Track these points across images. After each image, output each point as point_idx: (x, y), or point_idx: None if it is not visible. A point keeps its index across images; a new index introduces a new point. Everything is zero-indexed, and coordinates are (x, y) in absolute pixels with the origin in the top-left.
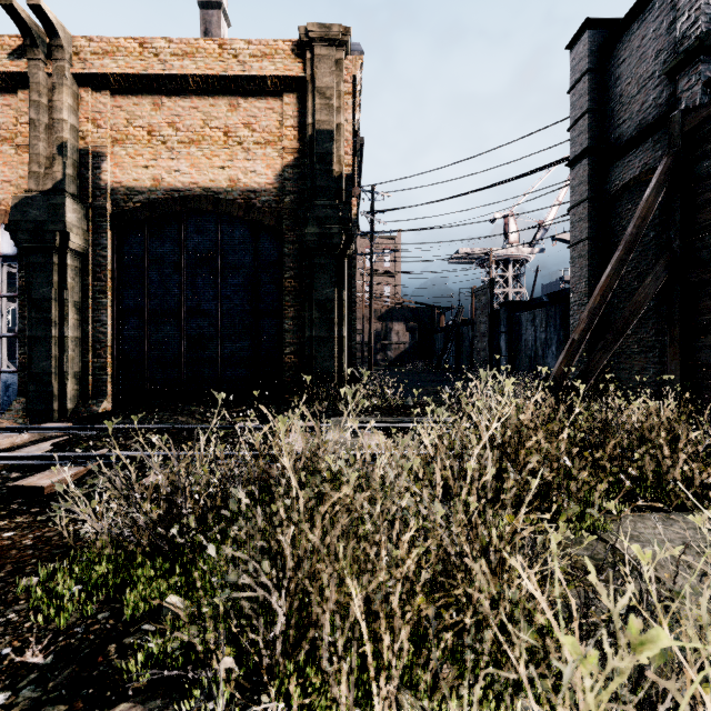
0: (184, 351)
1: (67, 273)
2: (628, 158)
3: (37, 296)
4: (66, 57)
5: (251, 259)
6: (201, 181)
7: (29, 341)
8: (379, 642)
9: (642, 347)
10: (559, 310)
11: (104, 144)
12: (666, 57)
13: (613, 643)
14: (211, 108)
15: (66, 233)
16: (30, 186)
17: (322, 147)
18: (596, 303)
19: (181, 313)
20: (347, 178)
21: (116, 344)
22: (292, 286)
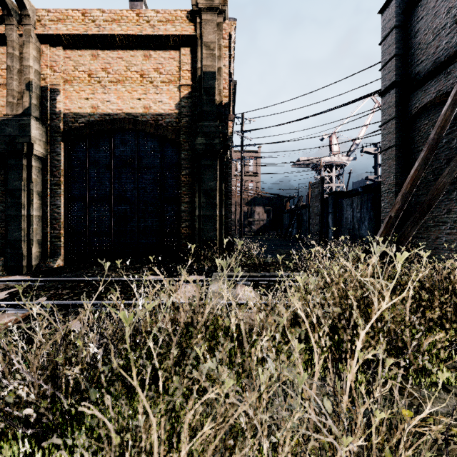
0: (113, 225)
1: (32, 172)
2: (425, 87)
3: (11, 187)
4: (31, 22)
5: (159, 162)
6: (125, 108)
7: (6, 218)
8: None
9: (437, 222)
10: (370, 197)
11: (58, 83)
12: (455, 12)
13: None
14: (131, 58)
15: (31, 144)
16: (7, 111)
17: (208, 83)
18: (407, 190)
19: (111, 199)
20: (225, 105)
21: (66, 221)
22: (187, 180)
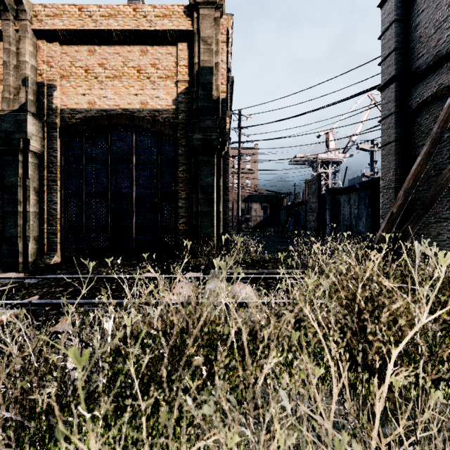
0: (110, 222)
1: (28, 168)
2: (426, 81)
3: (7, 183)
4: (27, 18)
5: (156, 158)
6: (121, 104)
7: (2, 215)
8: None
9: (438, 218)
10: (368, 193)
11: (55, 79)
12: None
13: None
14: (128, 53)
15: (27, 140)
16: (3, 107)
17: (205, 78)
18: (409, 185)
19: (108, 195)
20: (222, 101)
21: (63, 217)
22: (184, 176)
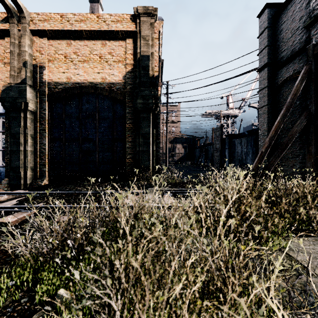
0: (81, 157)
1: (27, 121)
2: (286, 67)
3: (13, 131)
4: (26, 22)
5: (112, 115)
6: (89, 79)
7: (10, 152)
8: None
9: (293, 155)
10: (253, 138)
11: (44, 62)
12: (304, 19)
13: None
14: (93, 45)
15: (26, 103)
16: (10, 81)
17: (144, 63)
18: (272, 134)
19: (80, 140)
20: (155, 77)
21: (50, 154)
22: (130, 127)
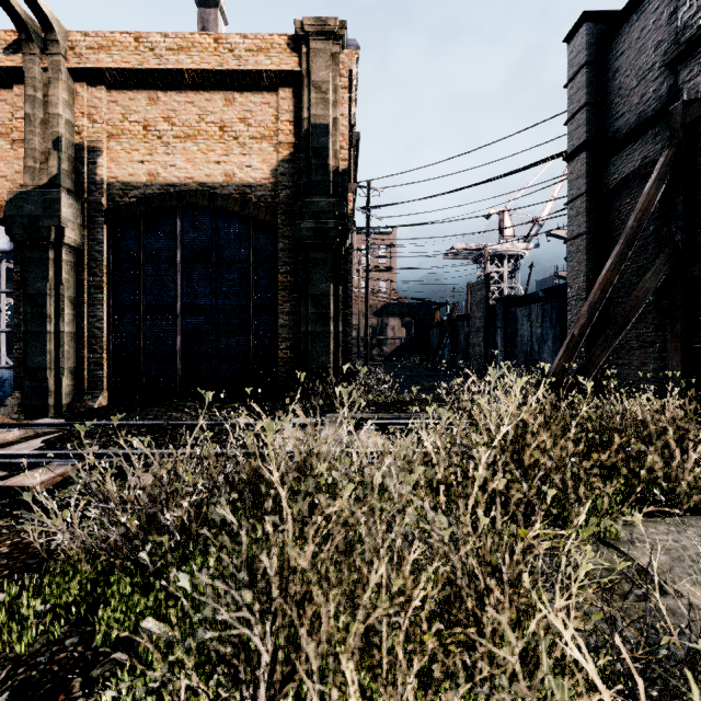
0: (180, 346)
1: (62, 268)
2: (627, 151)
3: (32, 291)
4: (61, 51)
5: (247, 254)
6: (197, 176)
7: (24, 336)
8: (378, 679)
9: (642, 342)
10: (555, 305)
11: (100, 139)
12: (666, 48)
13: (647, 683)
14: (207, 103)
15: (61, 228)
16: (25, 181)
17: (318, 141)
18: (596, 298)
19: (177, 309)
20: (343, 172)
21: (111, 340)
22: (288, 281)
